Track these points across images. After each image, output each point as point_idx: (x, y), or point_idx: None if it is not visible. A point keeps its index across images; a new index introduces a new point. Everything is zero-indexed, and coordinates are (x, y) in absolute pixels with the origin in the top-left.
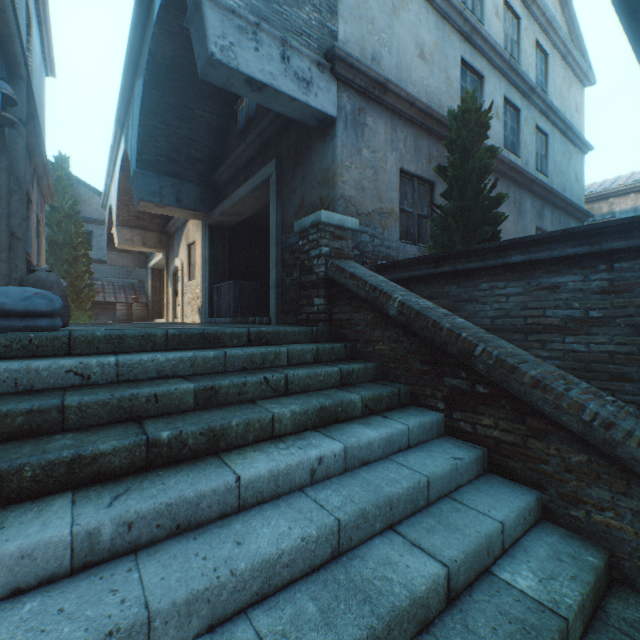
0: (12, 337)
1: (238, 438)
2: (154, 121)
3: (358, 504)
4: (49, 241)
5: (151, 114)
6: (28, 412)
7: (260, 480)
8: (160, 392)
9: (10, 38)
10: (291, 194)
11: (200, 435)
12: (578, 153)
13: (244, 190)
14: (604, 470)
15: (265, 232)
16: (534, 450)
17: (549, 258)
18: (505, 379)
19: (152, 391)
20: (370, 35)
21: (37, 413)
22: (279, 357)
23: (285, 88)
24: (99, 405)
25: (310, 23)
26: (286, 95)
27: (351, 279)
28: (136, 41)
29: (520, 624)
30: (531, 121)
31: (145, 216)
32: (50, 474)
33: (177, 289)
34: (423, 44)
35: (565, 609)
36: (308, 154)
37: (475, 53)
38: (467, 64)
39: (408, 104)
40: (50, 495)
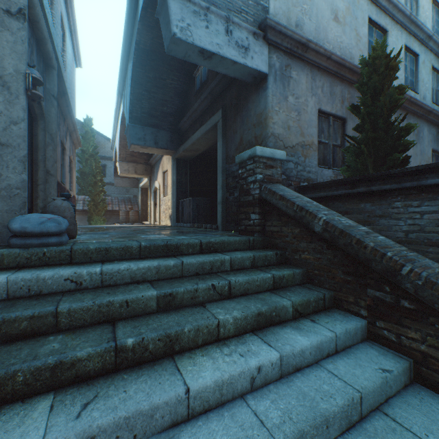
0: (31, 251)
1: (189, 342)
2: (140, 90)
3: (296, 424)
4: (81, 172)
5: (138, 85)
6: (30, 317)
7: (206, 390)
8: (130, 299)
9: (44, 41)
10: (233, 134)
11: (158, 341)
12: None
13: (199, 133)
14: None
15: (214, 162)
16: None
17: None
18: (436, 301)
19: (124, 298)
20: (294, 7)
21: (37, 318)
22: (224, 264)
23: (228, 54)
24: (83, 310)
25: (247, 3)
26: (229, 60)
27: (281, 200)
28: (128, 36)
29: None
30: (428, 63)
31: (136, 154)
32: (37, 378)
33: (156, 202)
34: (337, 10)
35: None
36: (245, 104)
37: (380, 12)
38: (373, 22)
39: (325, 58)
40: (37, 396)
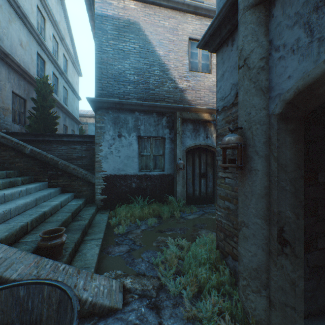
0: None
1: None
2: None
3: (38, 196)
4: None
5: None
6: None
7: (9, 195)
8: None
9: None
10: None
11: None
12: (77, 99)
13: None
14: (86, 184)
15: None
16: (73, 184)
17: (74, 140)
18: (67, 169)
19: None
20: None
21: None
22: None
23: None
24: None
25: None
26: None
27: (3, 138)
28: None
29: (74, 206)
30: (62, 84)
31: None
32: None
33: None
34: (22, 40)
35: (80, 203)
36: None
37: (43, 51)
38: (40, 54)
39: (17, 65)
40: None
